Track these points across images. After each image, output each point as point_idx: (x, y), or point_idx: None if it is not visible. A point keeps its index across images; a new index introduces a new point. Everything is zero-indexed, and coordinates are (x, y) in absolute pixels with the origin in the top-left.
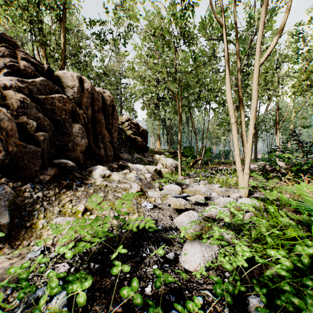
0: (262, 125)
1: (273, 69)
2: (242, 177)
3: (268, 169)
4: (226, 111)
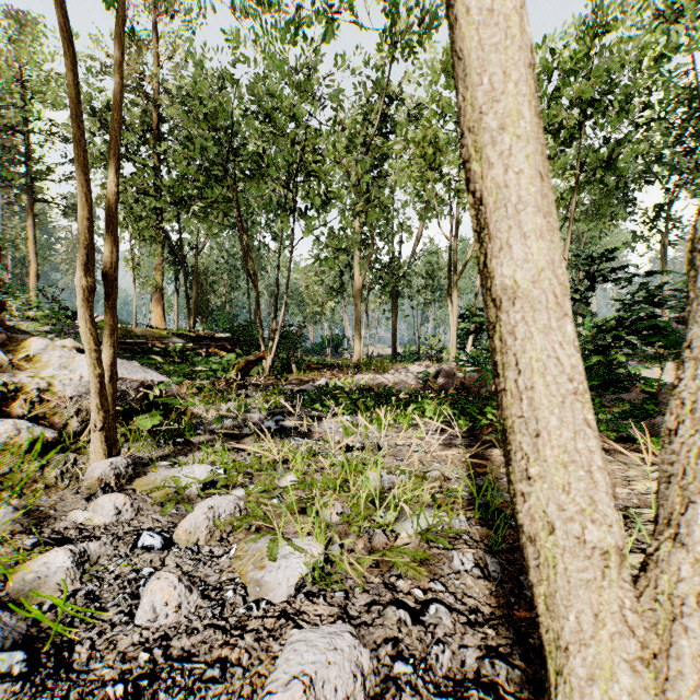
0: (406, 285)
1: (450, 120)
2: (646, 672)
3: (445, 384)
4: (336, 240)
